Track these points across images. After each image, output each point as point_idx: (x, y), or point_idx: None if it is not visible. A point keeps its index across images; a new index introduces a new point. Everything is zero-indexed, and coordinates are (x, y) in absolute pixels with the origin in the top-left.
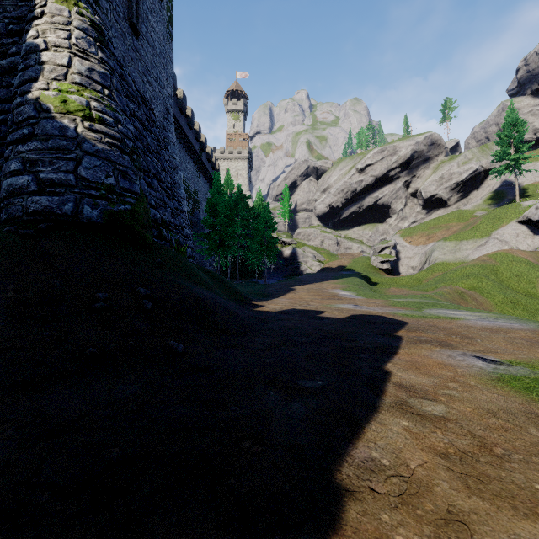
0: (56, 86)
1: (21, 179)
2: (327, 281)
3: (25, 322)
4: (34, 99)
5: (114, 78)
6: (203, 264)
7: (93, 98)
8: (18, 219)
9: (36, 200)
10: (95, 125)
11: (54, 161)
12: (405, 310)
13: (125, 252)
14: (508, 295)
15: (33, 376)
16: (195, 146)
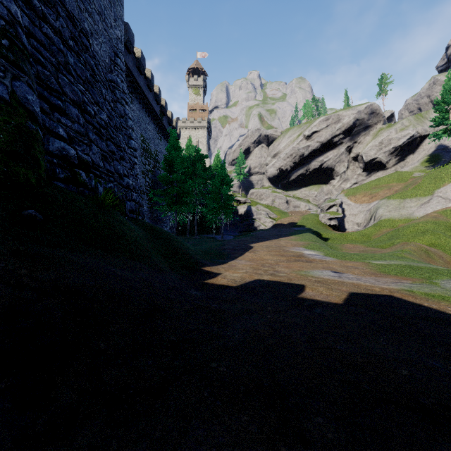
0: None
1: None
2: (283, 238)
3: None
4: None
5: None
6: (163, 221)
7: None
8: None
9: None
10: None
11: None
12: (413, 283)
13: None
14: None
15: None
16: (156, 108)
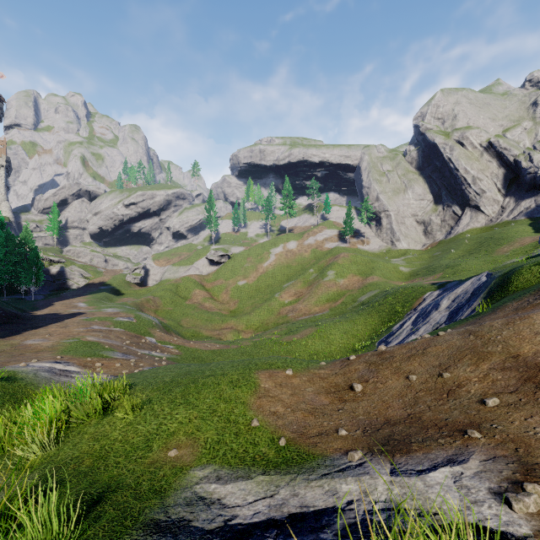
0: None
1: None
2: (80, 297)
3: None
4: None
5: None
6: None
7: None
8: None
9: None
10: None
11: None
12: (95, 310)
13: None
14: (173, 298)
15: None
16: None
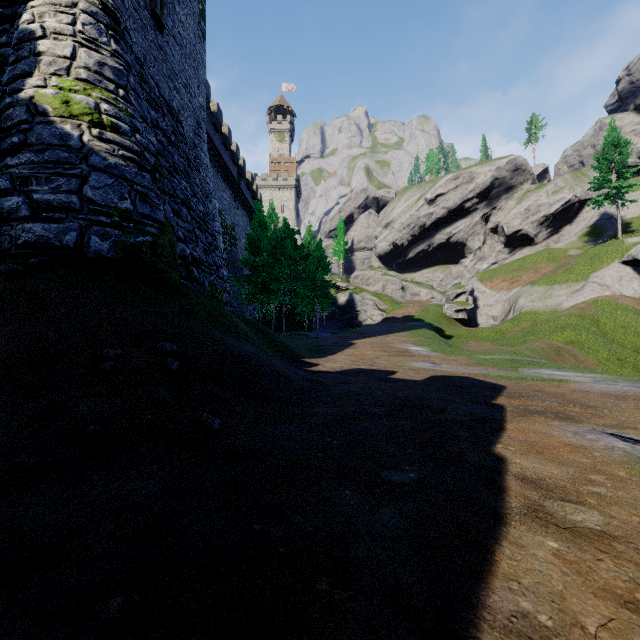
0: (55, 82)
1: (9, 201)
2: (392, 334)
3: (4, 389)
4: (28, 99)
5: (131, 76)
6: (242, 314)
7: (104, 100)
8: (4, 253)
9: (28, 228)
10: (106, 133)
11: (52, 178)
12: (497, 370)
13: (144, 295)
14: (613, 350)
15: (6, 469)
16: (233, 170)
